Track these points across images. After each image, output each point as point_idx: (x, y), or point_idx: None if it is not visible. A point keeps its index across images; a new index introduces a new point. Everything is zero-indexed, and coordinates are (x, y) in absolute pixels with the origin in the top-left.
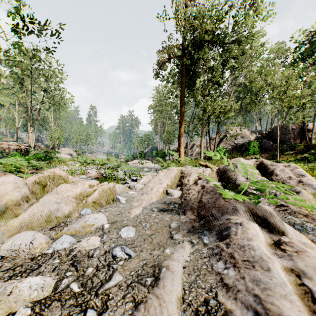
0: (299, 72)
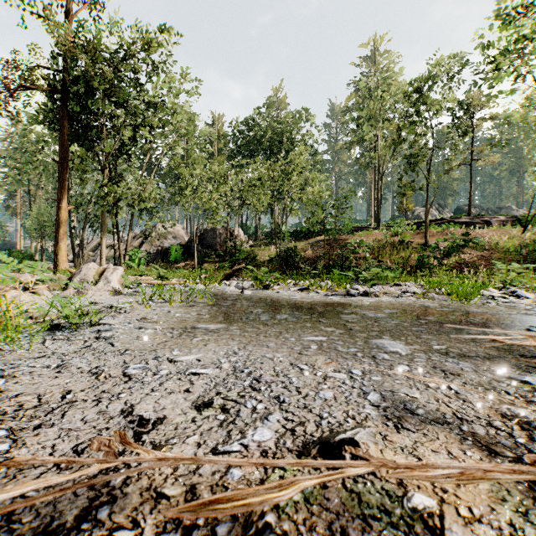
0: (223, 172)
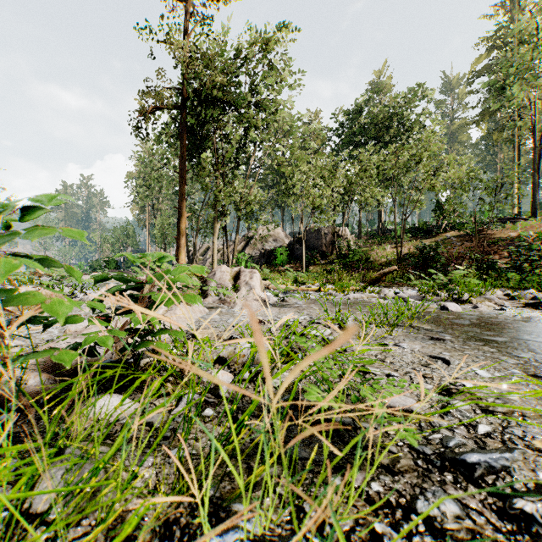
0: (330, 166)
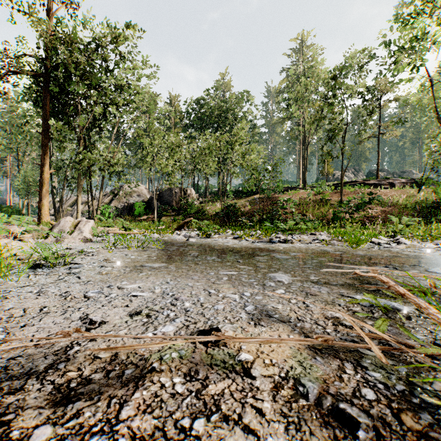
0: (178, 142)
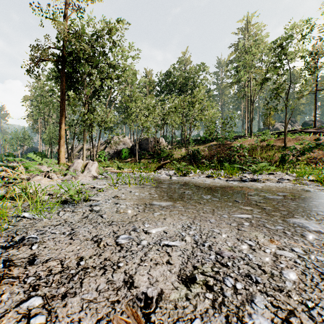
0: (153, 104)
